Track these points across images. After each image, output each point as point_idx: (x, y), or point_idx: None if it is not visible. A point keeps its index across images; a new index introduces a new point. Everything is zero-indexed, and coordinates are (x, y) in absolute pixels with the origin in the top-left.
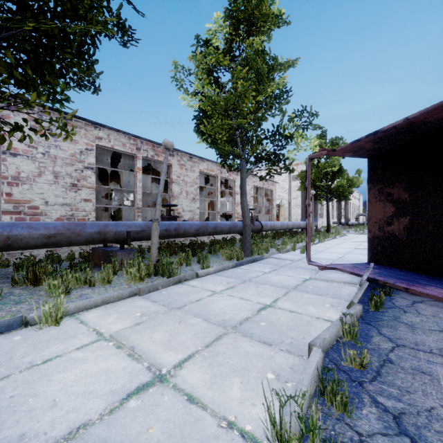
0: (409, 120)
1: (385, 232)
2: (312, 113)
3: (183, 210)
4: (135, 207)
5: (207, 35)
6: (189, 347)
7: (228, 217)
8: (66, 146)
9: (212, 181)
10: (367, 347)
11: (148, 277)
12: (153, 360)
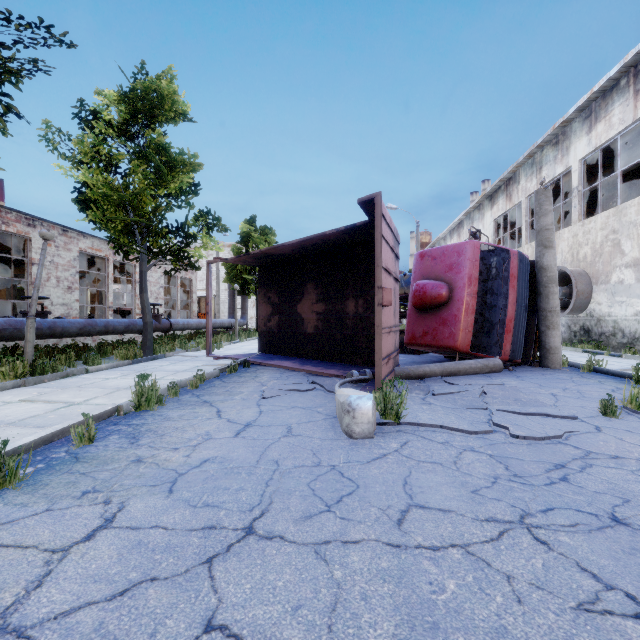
0: (262, 251)
1: (268, 327)
2: (216, 218)
3: (51, 303)
4: None
5: (96, 105)
6: (92, 396)
7: (126, 314)
8: None
9: (100, 261)
10: (207, 384)
11: (22, 378)
12: (67, 401)
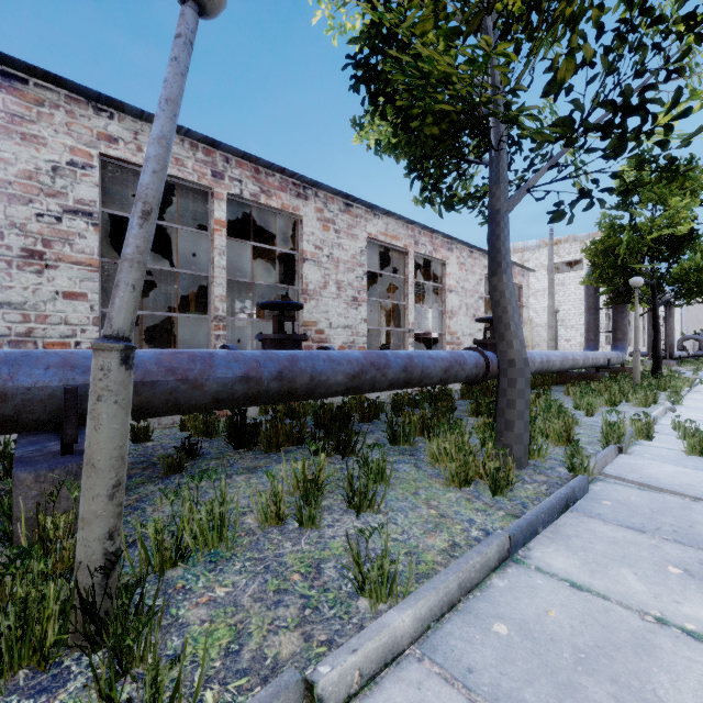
0: None
1: None
2: None
3: (329, 324)
4: (210, 315)
5: None
6: None
7: (430, 342)
8: (10, 150)
9: (396, 268)
10: None
11: (40, 669)
12: None
